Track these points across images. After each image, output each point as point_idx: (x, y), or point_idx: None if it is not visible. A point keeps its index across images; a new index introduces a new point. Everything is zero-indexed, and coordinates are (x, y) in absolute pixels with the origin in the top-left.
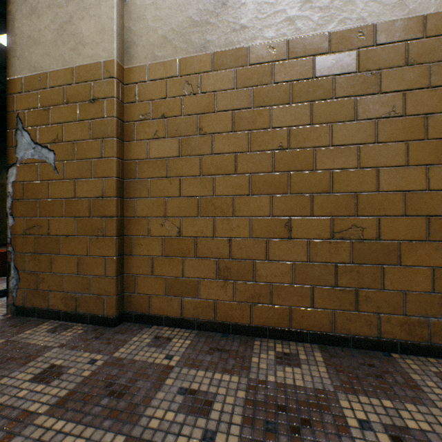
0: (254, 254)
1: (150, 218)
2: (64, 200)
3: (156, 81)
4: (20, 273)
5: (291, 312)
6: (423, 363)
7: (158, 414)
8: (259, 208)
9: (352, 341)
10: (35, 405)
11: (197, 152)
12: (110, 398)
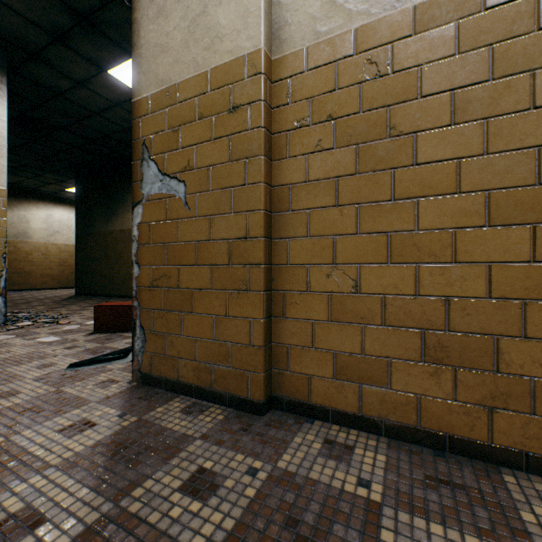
0: (495, 325)
1: (309, 266)
2: (196, 243)
3: (318, 69)
4: (146, 333)
5: None
6: None
7: None
8: (505, 247)
9: None
10: (196, 538)
11: (386, 165)
12: None
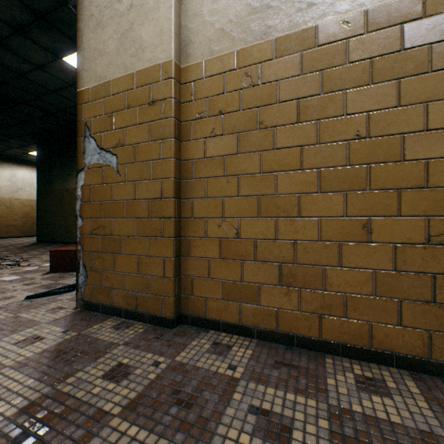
0: (323, 259)
1: (206, 219)
2: (125, 202)
3: (213, 77)
4: (87, 270)
5: (371, 329)
6: None
7: (231, 434)
8: (329, 207)
9: None
10: (108, 404)
11: (257, 148)
12: (178, 407)
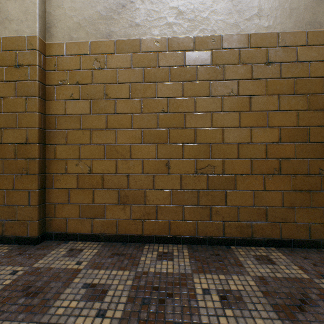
0: (145, 185)
1: (67, 160)
2: None
3: (72, 56)
4: None
5: (170, 224)
6: (248, 250)
7: (64, 304)
8: (148, 153)
9: (208, 240)
10: None
11: (104, 112)
12: (26, 298)
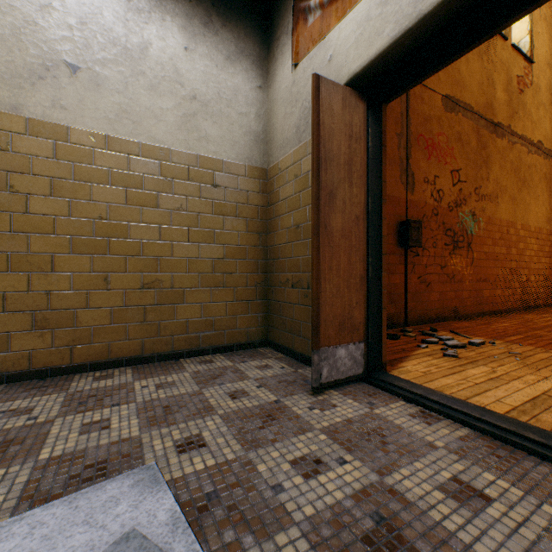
0: (76, 304)
1: None
2: None
3: None
4: None
5: (111, 346)
6: (196, 359)
7: None
8: (81, 265)
9: (157, 357)
10: None
11: (8, 209)
12: None
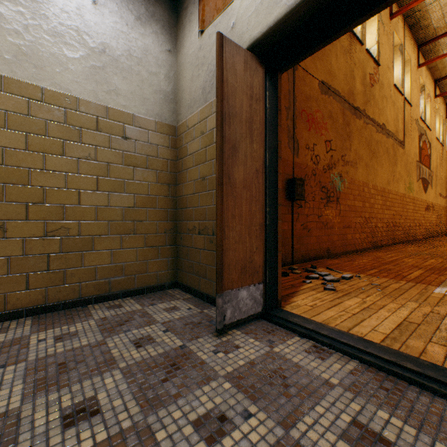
0: None
1: None
2: None
3: None
4: None
5: (7, 297)
6: (105, 304)
7: None
8: None
9: (62, 305)
10: None
11: None
12: None
